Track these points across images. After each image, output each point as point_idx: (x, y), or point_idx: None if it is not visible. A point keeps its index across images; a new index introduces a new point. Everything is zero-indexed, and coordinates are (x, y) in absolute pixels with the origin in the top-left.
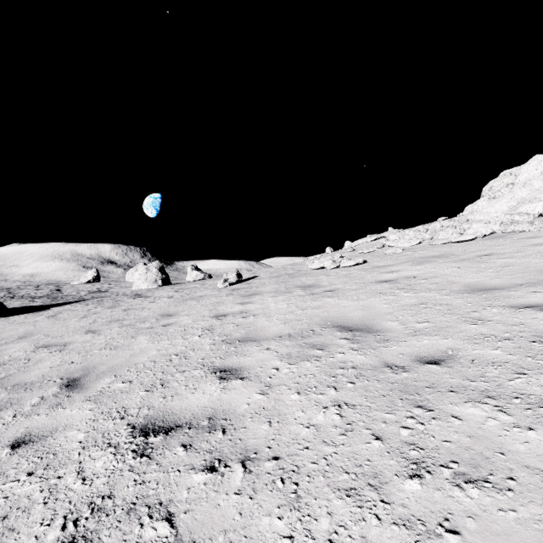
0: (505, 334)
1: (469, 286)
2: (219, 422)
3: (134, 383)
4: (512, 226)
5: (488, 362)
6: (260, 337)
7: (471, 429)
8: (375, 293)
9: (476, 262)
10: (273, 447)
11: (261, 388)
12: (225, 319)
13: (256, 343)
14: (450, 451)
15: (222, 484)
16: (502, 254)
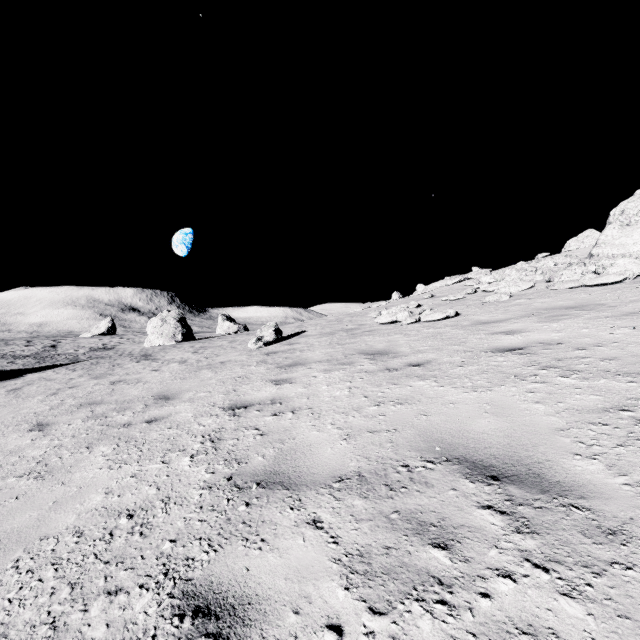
0: None
1: None
2: None
3: None
4: None
5: None
6: (301, 474)
7: None
8: (503, 375)
9: None
10: None
11: None
12: (244, 415)
13: (292, 494)
14: None
15: None
16: None
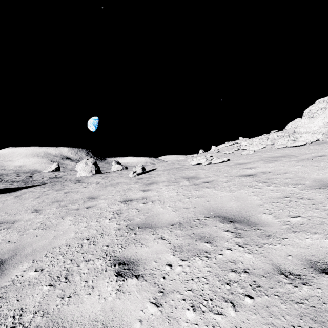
0: None
1: (320, 181)
2: None
3: (44, 272)
4: None
5: None
6: (156, 224)
7: None
8: (243, 186)
9: (315, 161)
10: None
11: (155, 294)
12: (130, 204)
13: (152, 230)
14: None
15: None
16: None
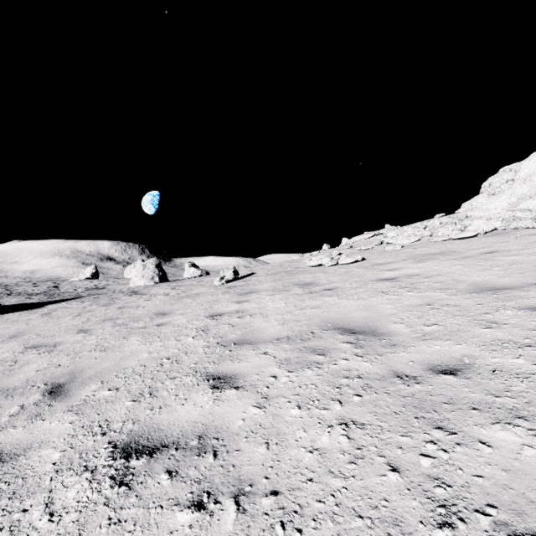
0: (525, 340)
1: (477, 285)
2: (210, 441)
3: (121, 390)
4: (515, 223)
5: (511, 373)
6: (257, 339)
7: (505, 460)
8: (377, 292)
9: (480, 260)
10: (271, 477)
11: (258, 400)
12: (220, 319)
13: (253, 346)
14: (484, 490)
15: (211, 528)
16: (507, 251)
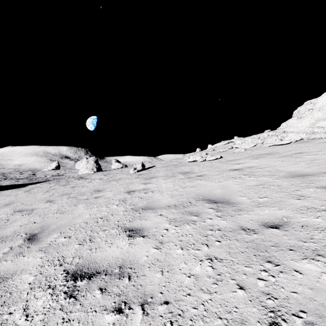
0: (321, 207)
1: (291, 173)
2: (126, 270)
3: (72, 238)
4: (314, 135)
5: (313, 227)
6: (156, 206)
7: (311, 282)
8: (229, 178)
9: (293, 157)
10: (164, 293)
11: (156, 244)
12: (133, 194)
13: (153, 210)
14: (298, 301)
15: (126, 325)
16: (309, 152)
